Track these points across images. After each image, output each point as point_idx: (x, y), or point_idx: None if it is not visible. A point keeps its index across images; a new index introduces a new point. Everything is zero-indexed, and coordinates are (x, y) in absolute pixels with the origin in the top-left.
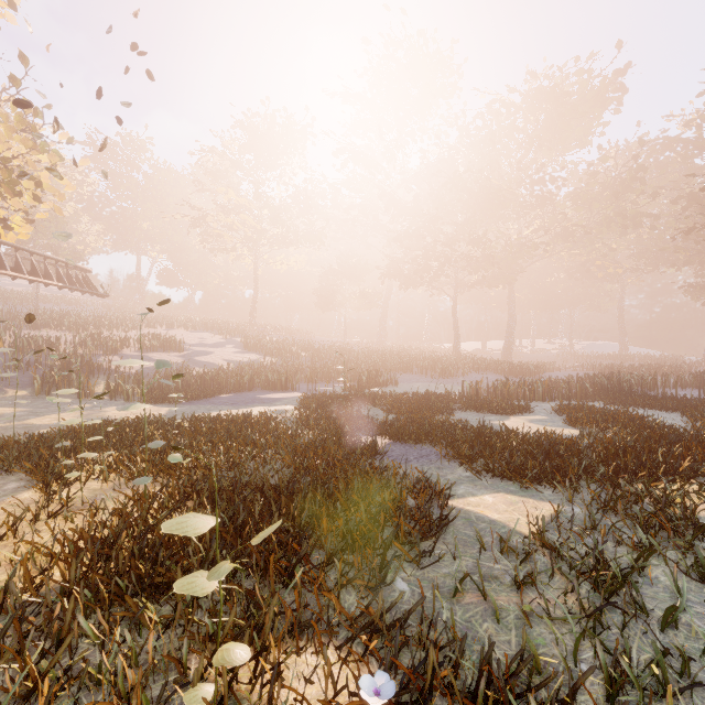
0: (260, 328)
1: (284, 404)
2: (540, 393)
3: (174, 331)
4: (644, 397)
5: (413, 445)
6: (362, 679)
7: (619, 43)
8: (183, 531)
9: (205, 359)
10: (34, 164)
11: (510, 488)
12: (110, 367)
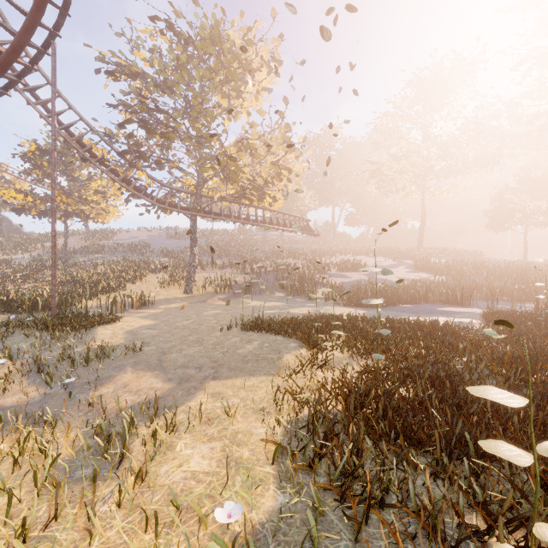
0: (427, 252)
1: (465, 317)
2: None
3: (358, 257)
4: None
5: None
6: None
7: None
8: (495, 399)
9: (383, 277)
10: (287, 161)
11: None
12: (323, 281)
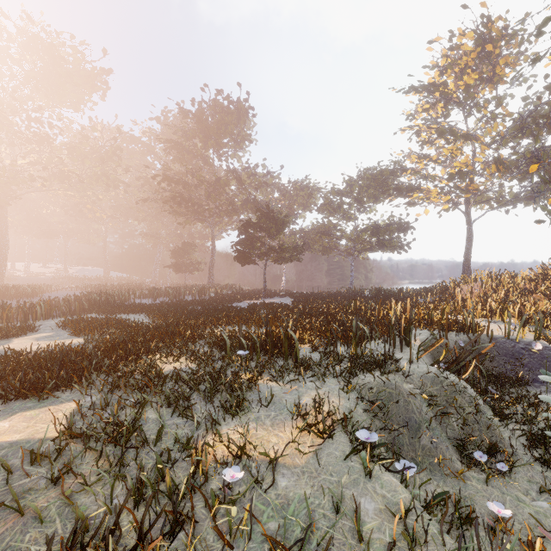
0: None
1: None
2: (43, 313)
3: None
4: (124, 306)
5: None
6: None
7: (105, 50)
8: None
9: None
10: None
11: (28, 405)
12: None
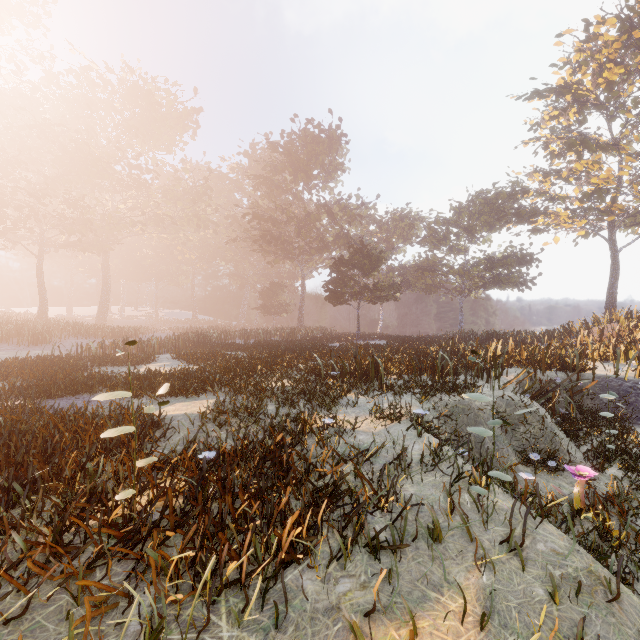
0: None
1: None
2: (156, 348)
3: None
4: (221, 344)
5: (70, 397)
6: (199, 457)
7: (196, 89)
8: (119, 396)
9: None
10: None
11: (180, 400)
12: None
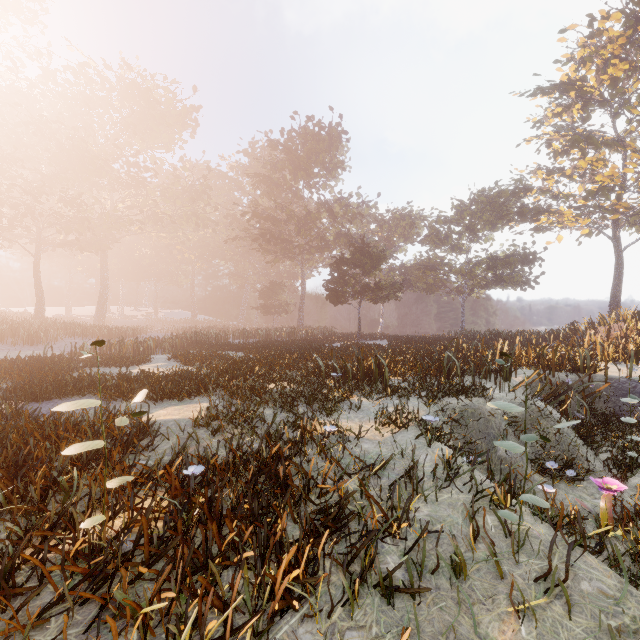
0: None
1: None
2: (152, 348)
3: None
4: (220, 345)
5: (58, 400)
6: (185, 472)
7: (195, 87)
8: (84, 406)
9: None
10: None
11: (173, 403)
12: None
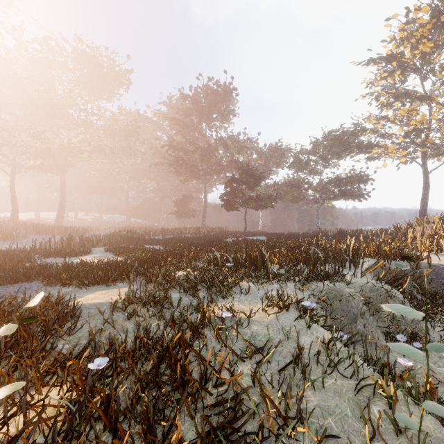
0: None
1: None
2: (94, 243)
3: None
4: (144, 240)
5: (10, 286)
6: (89, 365)
7: (128, 56)
8: None
9: None
10: None
11: (101, 288)
12: None
